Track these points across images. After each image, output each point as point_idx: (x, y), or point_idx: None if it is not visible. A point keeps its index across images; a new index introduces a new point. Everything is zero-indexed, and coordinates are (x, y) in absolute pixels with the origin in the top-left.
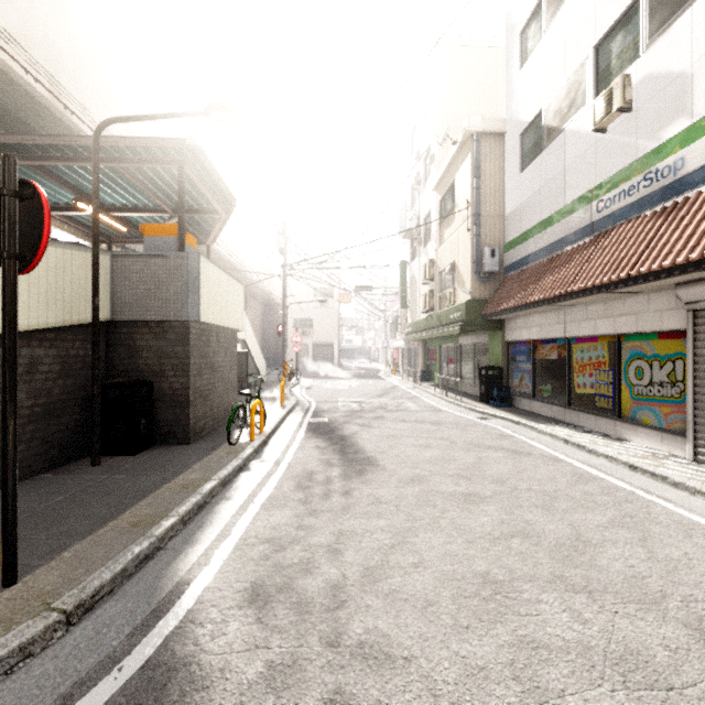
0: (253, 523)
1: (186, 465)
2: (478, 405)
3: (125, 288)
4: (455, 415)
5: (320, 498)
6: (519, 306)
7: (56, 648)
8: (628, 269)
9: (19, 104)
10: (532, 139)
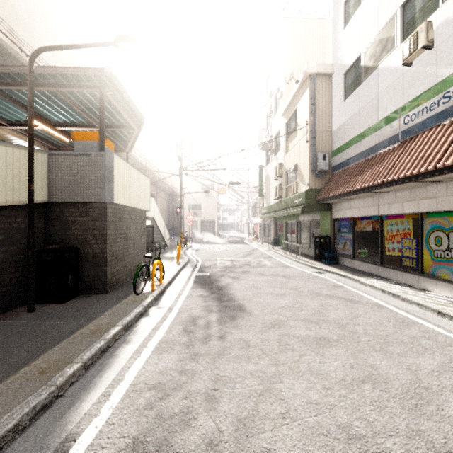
0: (144, 367)
1: (100, 312)
2: (314, 263)
3: (58, 178)
4: (299, 270)
5: (200, 342)
6: (345, 193)
7: None
8: (434, 163)
9: None
10: (353, 76)
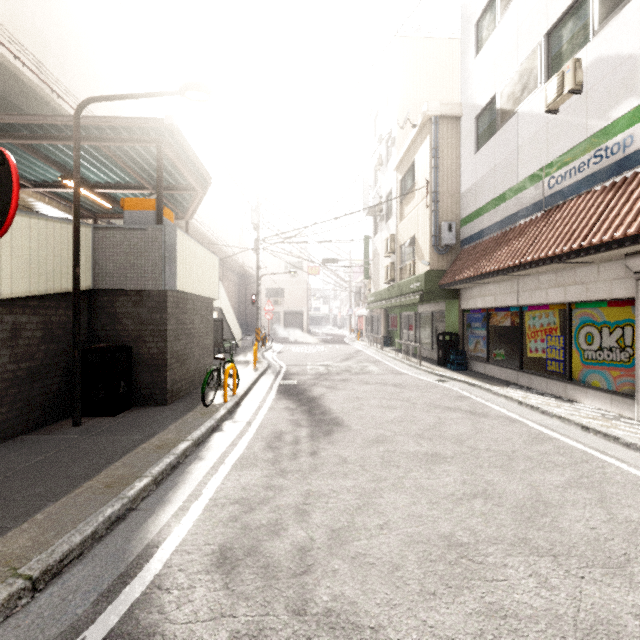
0: (224, 484)
1: (162, 426)
2: (436, 369)
3: (106, 258)
4: (415, 378)
5: (288, 458)
6: (475, 277)
7: (20, 616)
8: (580, 240)
9: (8, 87)
10: (487, 121)
